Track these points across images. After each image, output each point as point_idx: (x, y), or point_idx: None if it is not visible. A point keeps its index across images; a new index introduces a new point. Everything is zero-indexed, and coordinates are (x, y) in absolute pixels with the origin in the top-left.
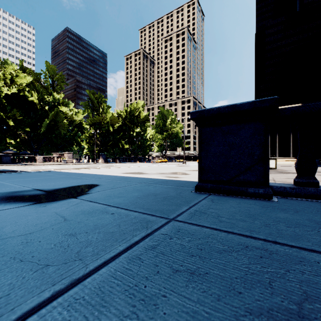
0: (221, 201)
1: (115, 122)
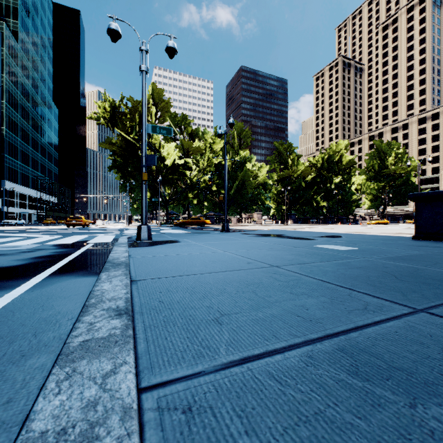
0: (425, 241)
1: (308, 174)
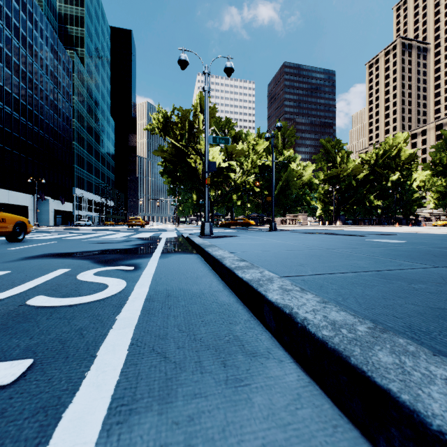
0: None
1: (359, 171)
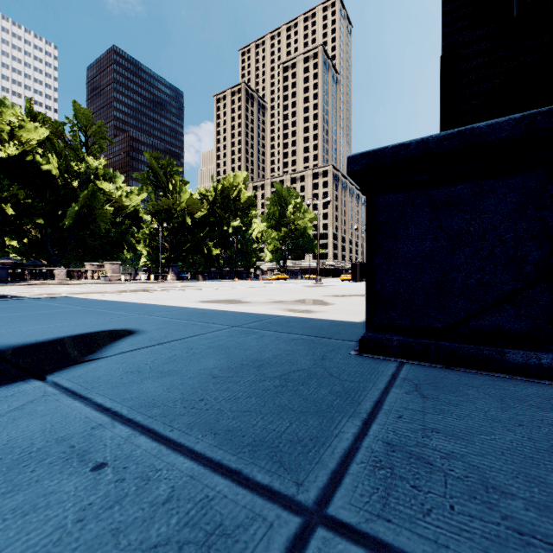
0: (445, 392)
1: (196, 208)
